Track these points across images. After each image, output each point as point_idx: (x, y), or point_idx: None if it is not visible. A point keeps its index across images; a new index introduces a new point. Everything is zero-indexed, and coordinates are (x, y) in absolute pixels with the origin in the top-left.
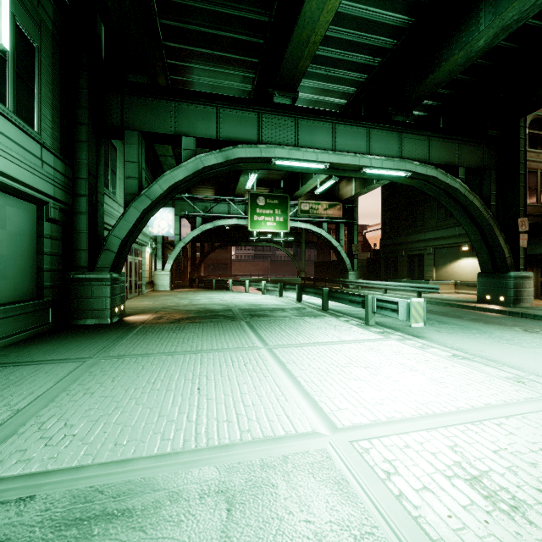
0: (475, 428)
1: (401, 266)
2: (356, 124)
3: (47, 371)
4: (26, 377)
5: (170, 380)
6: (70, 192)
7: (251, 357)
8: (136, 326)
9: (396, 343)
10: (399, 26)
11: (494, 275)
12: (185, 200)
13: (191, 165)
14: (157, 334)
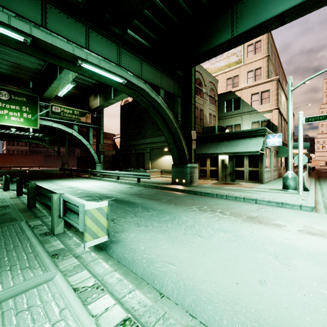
0: None
1: (132, 160)
2: (73, 16)
3: None
4: None
5: None
6: None
7: None
8: None
9: (47, 294)
10: None
11: (180, 166)
12: None
13: None
14: None
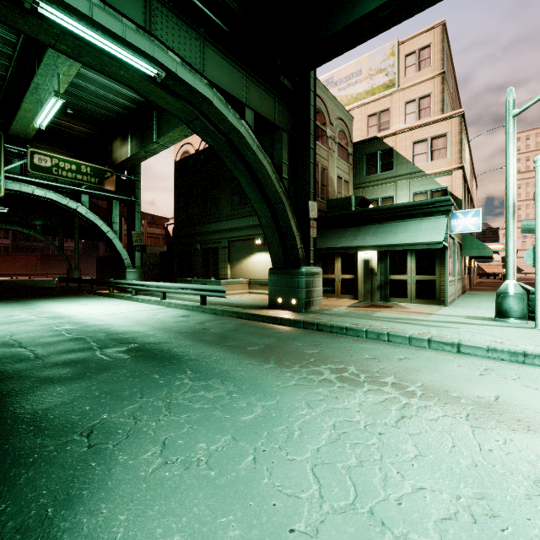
0: None
1: (196, 262)
2: None
3: None
4: None
5: None
6: None
7: None
8: None
9: None
10: None
11: (287, 272)
12: None
13: None
14: None
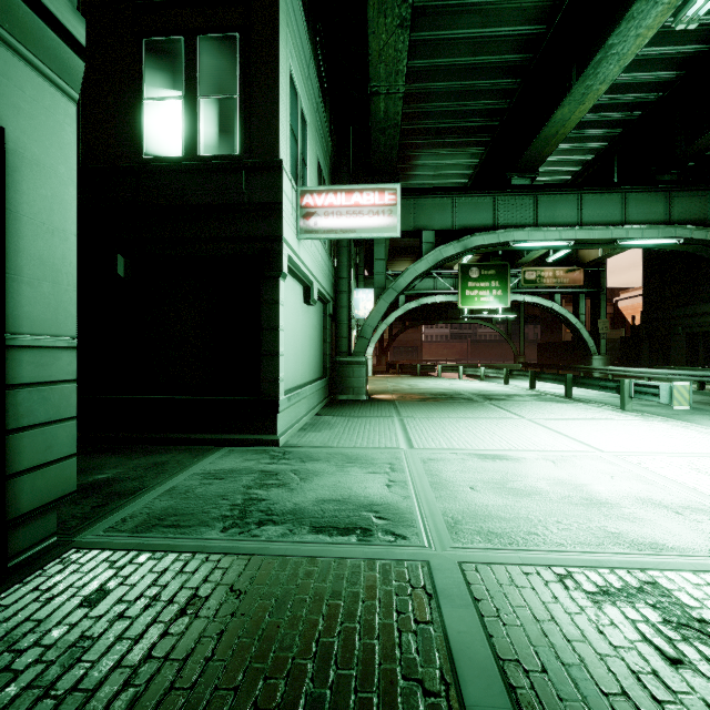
0: (709, 459)
1: (676, 348)
2: (607, 191)
3: (377, 421)
4: (370, 422)
5: (468, 429)
6: (334, 290)
7: (516, 423)
8: (392, 402)
9: (656, 423)
10: (664, 81)
11: None
12: (387, 277)
13: (432, 257)
14: (419, 407)
